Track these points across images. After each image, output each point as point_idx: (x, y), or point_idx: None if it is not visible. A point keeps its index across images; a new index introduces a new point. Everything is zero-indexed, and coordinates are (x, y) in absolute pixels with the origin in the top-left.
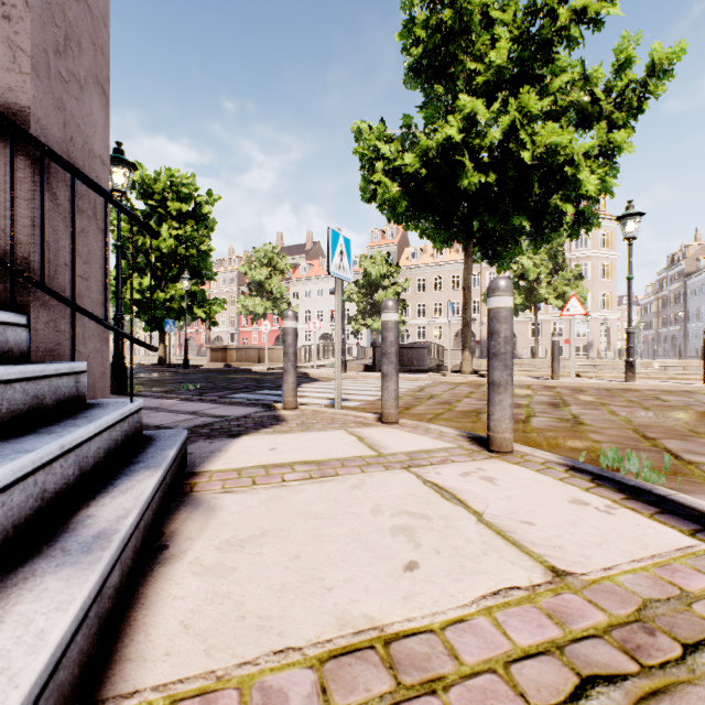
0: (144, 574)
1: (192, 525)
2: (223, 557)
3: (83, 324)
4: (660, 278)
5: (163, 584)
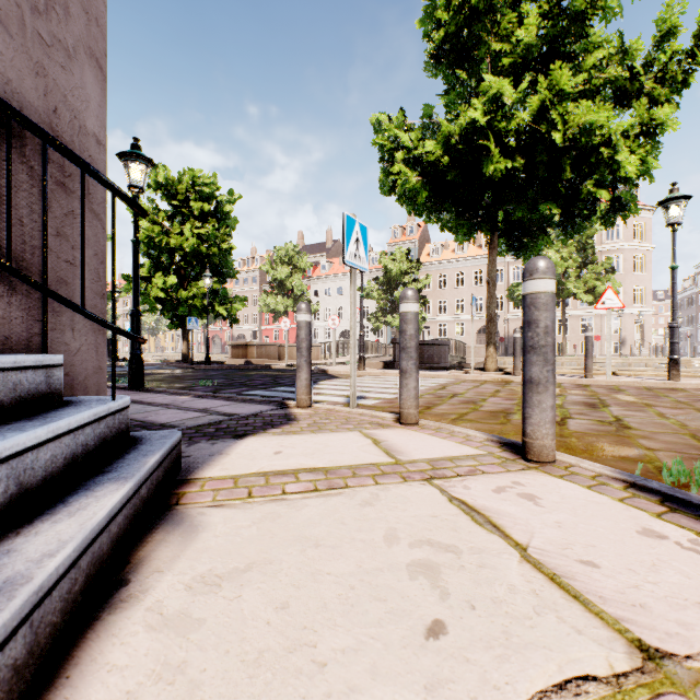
0: (86, 625)
1: (165, 552)
2: (190, 603)
3: (71, 314)
4: (699, 270)
5: (104, 643)
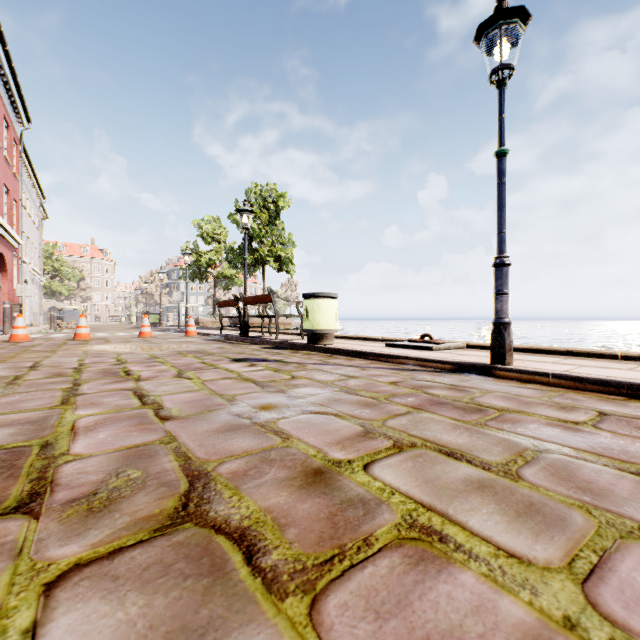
0: None
1: None
2: None
3: None
4: None
5: None
